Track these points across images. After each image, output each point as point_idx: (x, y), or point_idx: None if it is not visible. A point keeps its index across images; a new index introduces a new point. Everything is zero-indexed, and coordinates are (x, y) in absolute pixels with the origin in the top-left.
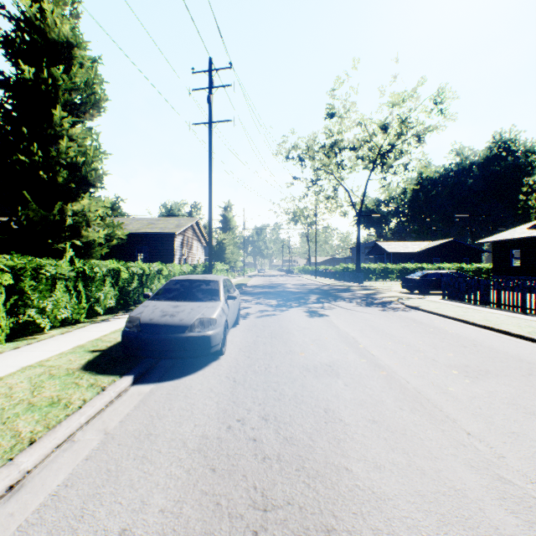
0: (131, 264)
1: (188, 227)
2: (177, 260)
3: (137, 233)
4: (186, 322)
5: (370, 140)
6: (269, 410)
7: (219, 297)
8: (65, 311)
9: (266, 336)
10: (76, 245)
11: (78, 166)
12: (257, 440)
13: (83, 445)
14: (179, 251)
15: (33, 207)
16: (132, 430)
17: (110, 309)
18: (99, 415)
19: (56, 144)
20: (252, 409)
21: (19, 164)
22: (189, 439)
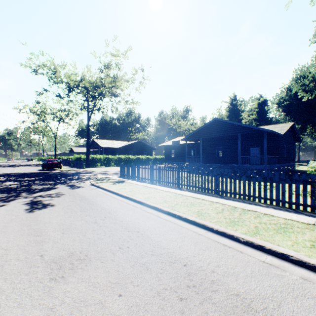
0: None
1: None
2: None
3: None
4: None
5: (56, 114)
6: None
7: None
8: None
9: None
10: None
11: None
12: None
13: None
14: None
15: None
16: None
17: None
18: None
19: None
20: None
21: None
22: None
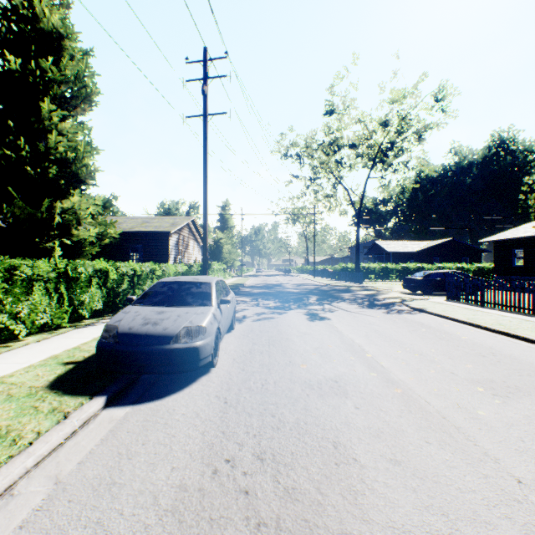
0: (120, 264)
1: (184, 226)
2: (173, 259)
3: (131, 231)
4: (170, 331)
5: (370, 137)
6: (265, 445)
7: (211, 301)
8: (44, 315)
9: (263, 343)
10: (66, 244)
11: (68, 162)
12: (250, 494)
13: (22, 502)
14: (174, 251)
15: (20, 204)
16: (91, 477)
17: (98, 312)
18: (54, 453)
19: (45, 139)
20: (245, 443)
21: (6, 159)
22: (162, 491)
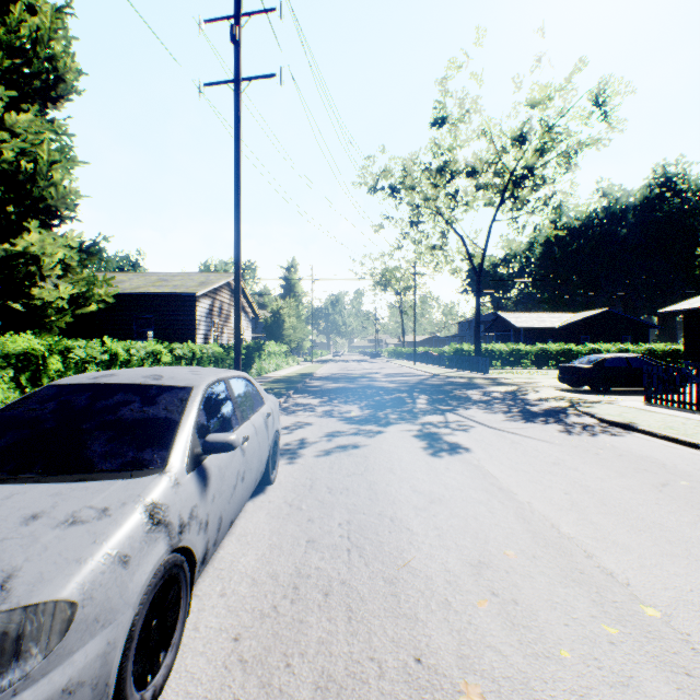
0: (76, 342)
1: (223, 287)
2: (202, 337)
3: (133, 293)
4: None
5: (499, 158)
6: None
7: (166, 452)
8: None
9: (335, 540)
10: (18, 311)
11: (25, 178)
12: None
13: None
14: (205, 324)
15: None
16: None
17: None
18: None
19: None
20: None
21: None
22: None
